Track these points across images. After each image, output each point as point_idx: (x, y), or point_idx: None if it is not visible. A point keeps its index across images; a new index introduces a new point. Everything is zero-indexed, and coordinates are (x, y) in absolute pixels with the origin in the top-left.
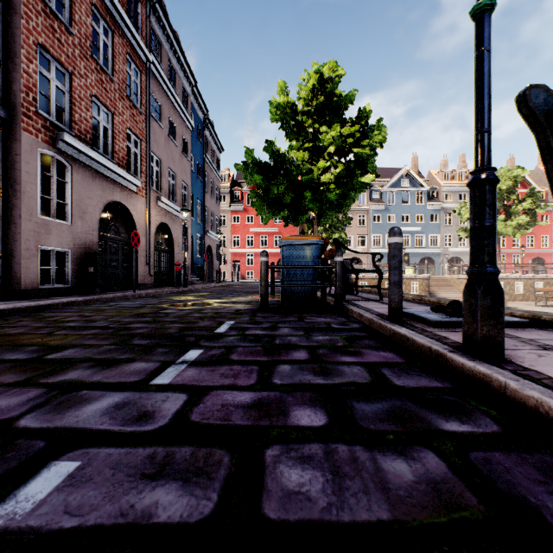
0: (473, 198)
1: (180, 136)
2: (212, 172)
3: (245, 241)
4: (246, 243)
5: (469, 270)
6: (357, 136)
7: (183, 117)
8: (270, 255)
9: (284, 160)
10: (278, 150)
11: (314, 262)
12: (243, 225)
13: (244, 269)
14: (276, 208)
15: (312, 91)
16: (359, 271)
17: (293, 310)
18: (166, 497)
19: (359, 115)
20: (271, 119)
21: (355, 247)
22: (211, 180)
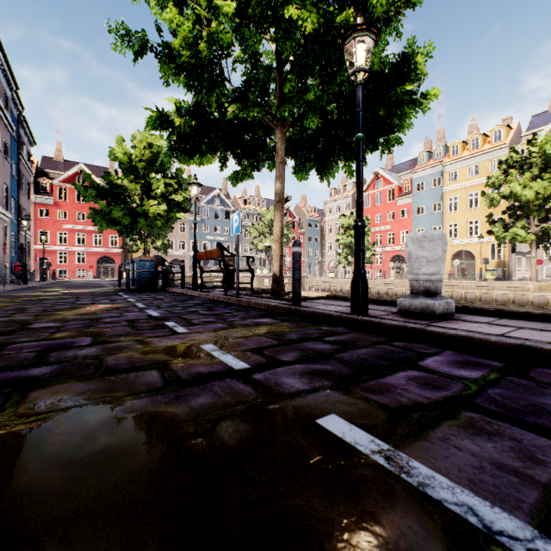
0: (193, 260)
1: (3, 141)
2: (24, 167)
3: (57, 237)
4: (58, 239)
5: (193, 274)
6: (175, 189)
7: (6, 122)
8: (88, 253)
9: (122, 192)
10: (114, 179)
11: (153, 269)
12: (53, 221)
13: (54, 267)
14: (115, 225)
15: (144, 148)
16: (174, 273)
17: (143, 290)
18: (147, 298)
19: (177, 172)
20: (110, 157)
21: (177, 250)
22: (23, 175)
